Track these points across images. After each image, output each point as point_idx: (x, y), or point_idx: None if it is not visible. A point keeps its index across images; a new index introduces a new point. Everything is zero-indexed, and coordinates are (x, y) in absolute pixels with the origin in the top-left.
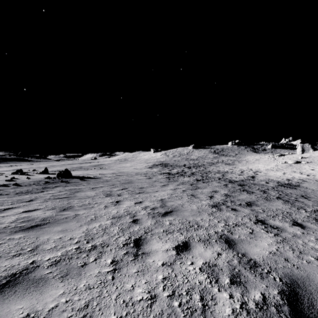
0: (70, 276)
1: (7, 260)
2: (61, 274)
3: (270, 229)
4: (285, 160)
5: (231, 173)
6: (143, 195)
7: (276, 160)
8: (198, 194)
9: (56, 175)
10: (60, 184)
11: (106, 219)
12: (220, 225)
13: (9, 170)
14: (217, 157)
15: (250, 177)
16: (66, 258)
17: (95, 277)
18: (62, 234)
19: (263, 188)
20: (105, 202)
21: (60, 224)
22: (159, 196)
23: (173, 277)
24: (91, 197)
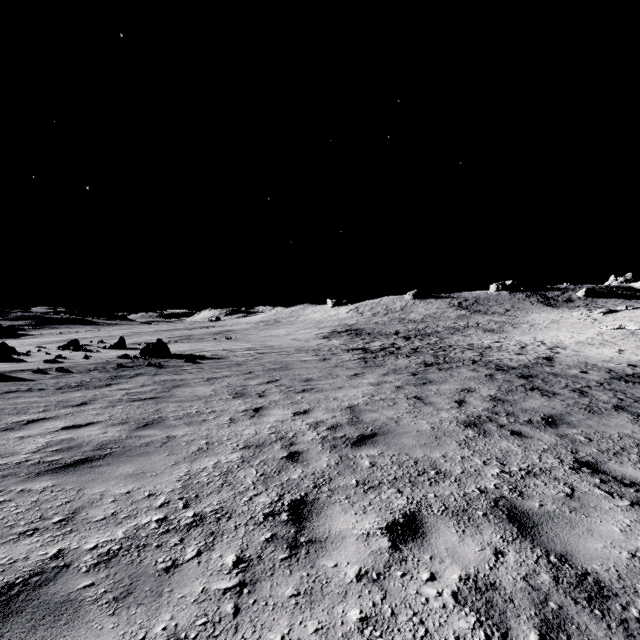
0: (136, 597)
1: (5, 546)
2: (115, 590)
3: (616, 487)
4: (620, 323)
5: (499, 349)
6: (312, 395)
7: (598, 322)
8: (429, 396)
9: (140, 352)
10: (146, 369)
11: (230, 450)
12: (491, 473)
13: (56, 342)
14: (466, 316)
15: (543, 358)
16: (134, 546)
17: (194, 605)
18: (134, 482)
19: (577, 383)
20: (231, 410)
21: (133, 458)
22: (345, 398)
23: (386, 616)
24: (204, 398)
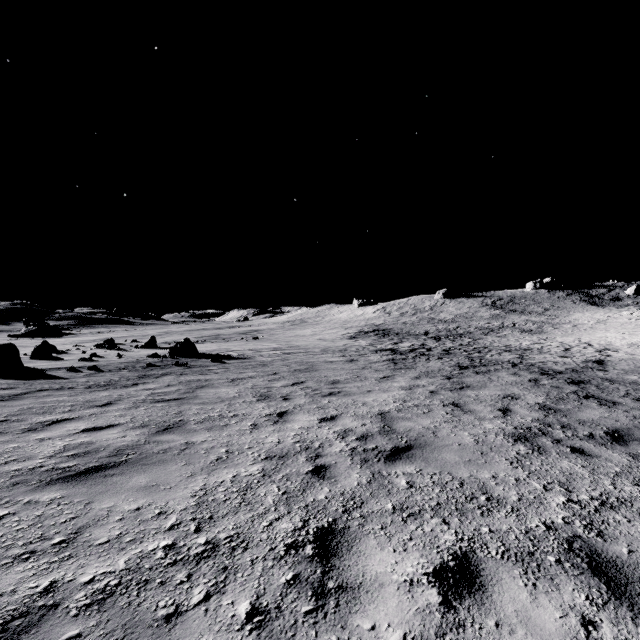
0: None
1: None
2: None
3: None
4: None
5: (540, 351)
6: (339, 399)
7: None
8: (468, 402)
9: (169, 351)
10: (173, 369)
11: (250, 461)
12: (555, 502)
13: (94, 340)
14: (501, 315)
15: (593, 362)
16: (134, 582)
17: None
18: (146, 497)
19: (639, 391)
20: (254, 414)
21: (149, 467)
22: (375, 403)
23: None
24: (227, 401)
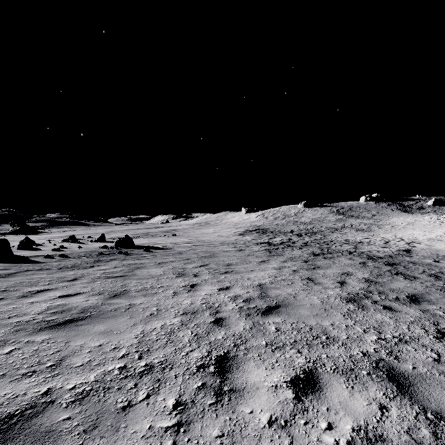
0: (100, 430)
1: (11, 383)
2: (85, 423)
3: None
4: None
5: (368, 244)
6: (232, 276)
7: (444, 224)
8: (318, 277)
9: (114, 244)
10: (118, 256)
11: (173, 316)
12: (370, 339)
13: (61, 237)
14: (343, 219)
15: (403, 250)
16: (101, 388)
17: (142, 440)
18: (105, 338)
19: (432, 270)
20: (175, 286)
21: (105, 320)
22: (255, 278)
23: None
24: (156, 277)
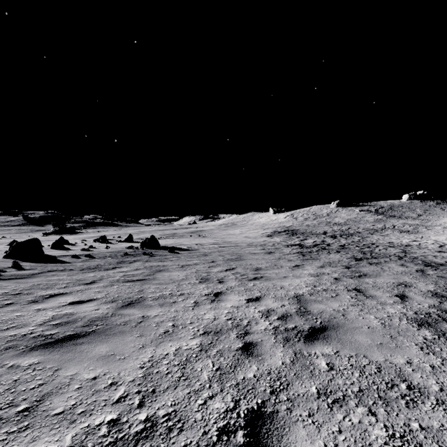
0: None
1: None
2: None
3: None
4: None
5: (419, 247)
6: (262, 283)
7: None
8: (368, 288)
9: (140, 244)
10: (142, 257)
11: (191, 335)
12: None
13: (94, 237)
14: (383, 220)
15: None
16: None
17: None
18: (103, 366)
19: None
20: (196, 293)
21: (110, 337)
22: (290, 287)
23: None
24: (177, 282)
